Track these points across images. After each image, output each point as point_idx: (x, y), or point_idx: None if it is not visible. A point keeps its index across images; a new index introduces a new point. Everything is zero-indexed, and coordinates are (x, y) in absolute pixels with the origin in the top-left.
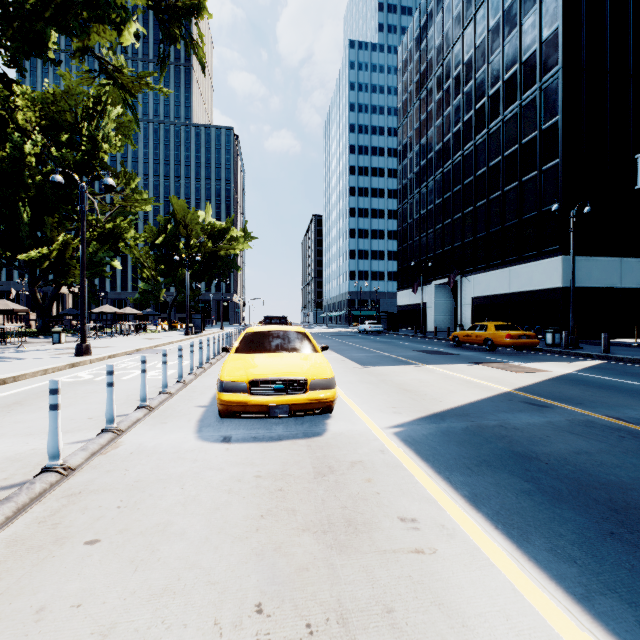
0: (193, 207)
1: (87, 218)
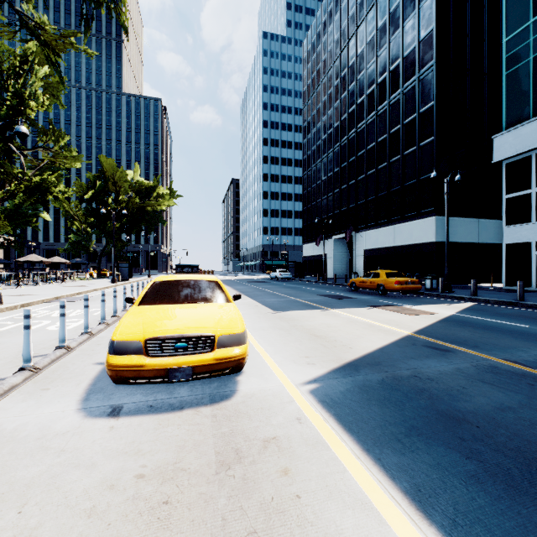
0: (121, 166)
1: (13, 171)
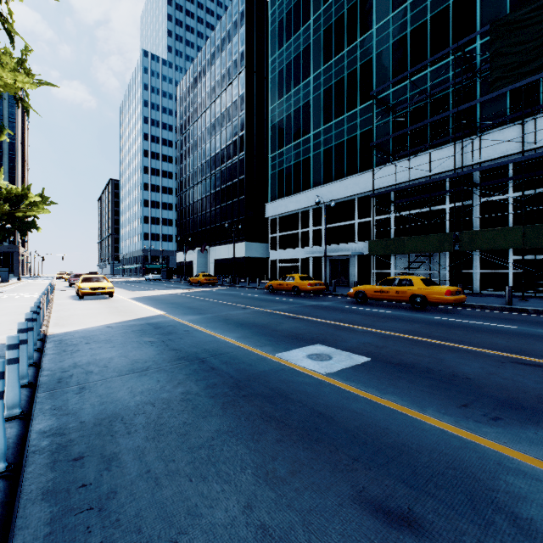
0: None
1: None
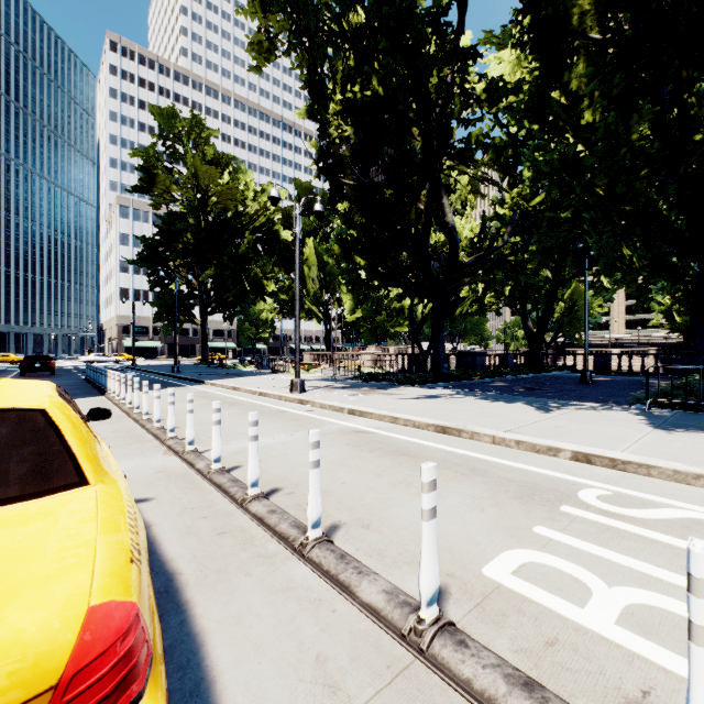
0: None
1: None
